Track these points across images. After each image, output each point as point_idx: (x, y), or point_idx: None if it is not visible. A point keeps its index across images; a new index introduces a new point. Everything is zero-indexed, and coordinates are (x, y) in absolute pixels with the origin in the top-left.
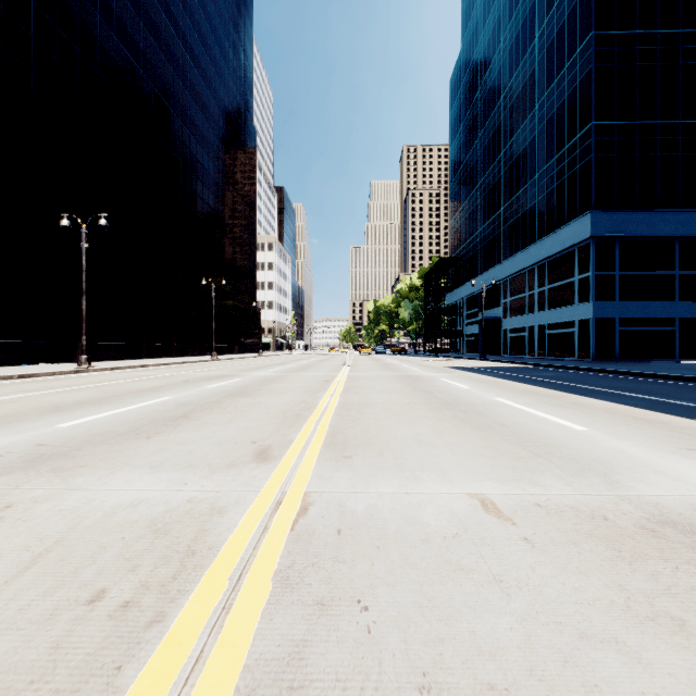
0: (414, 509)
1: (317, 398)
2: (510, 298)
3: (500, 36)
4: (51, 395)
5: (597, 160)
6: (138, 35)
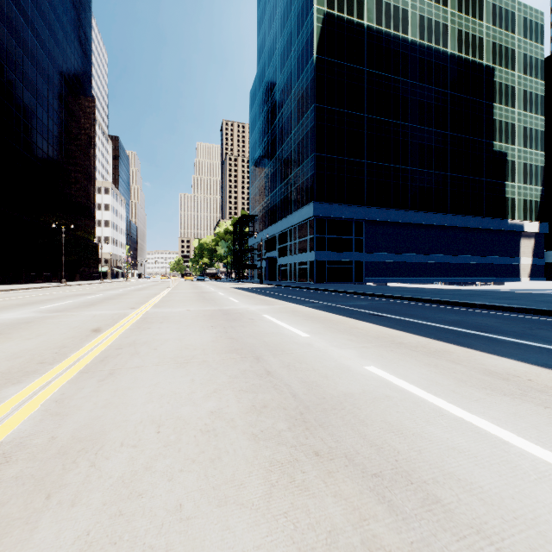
0: (172, 311)
1: (150, 299)
2: (281, 245)
3: (276, 79)
4: None
5: (317, 174)
6: None
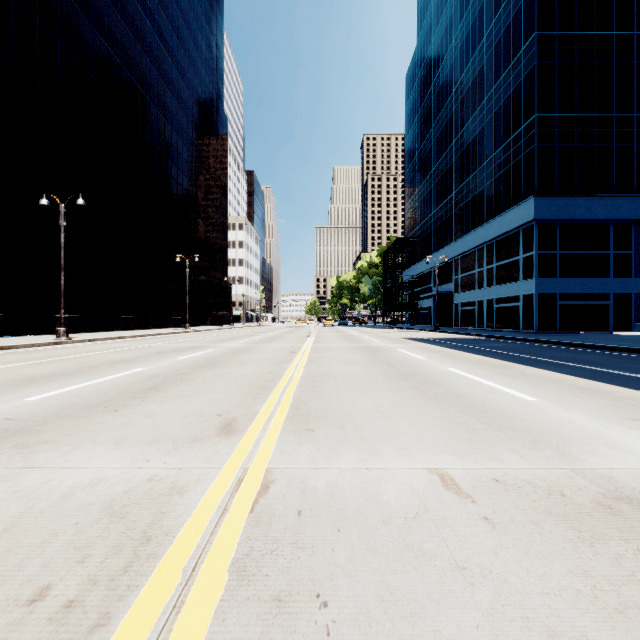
0: (375, 486)
1: (282, 369)
2: (461, 275)
3: (452, 35)
4: (27, 367)
5: (540, 149)
6: (116, 27)
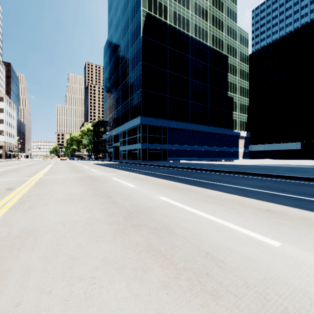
0: (56, 177)
1: (39, 171)
2: (122, 139)
3: (120, 44)
4: None
5: (142, 100)
6: None
